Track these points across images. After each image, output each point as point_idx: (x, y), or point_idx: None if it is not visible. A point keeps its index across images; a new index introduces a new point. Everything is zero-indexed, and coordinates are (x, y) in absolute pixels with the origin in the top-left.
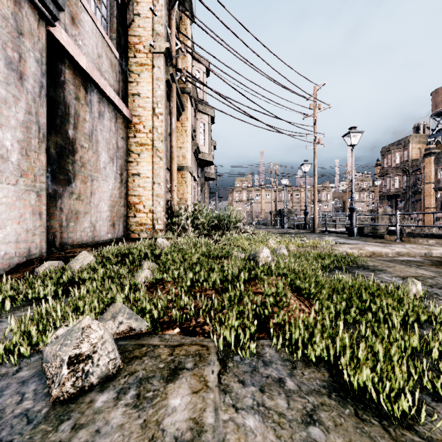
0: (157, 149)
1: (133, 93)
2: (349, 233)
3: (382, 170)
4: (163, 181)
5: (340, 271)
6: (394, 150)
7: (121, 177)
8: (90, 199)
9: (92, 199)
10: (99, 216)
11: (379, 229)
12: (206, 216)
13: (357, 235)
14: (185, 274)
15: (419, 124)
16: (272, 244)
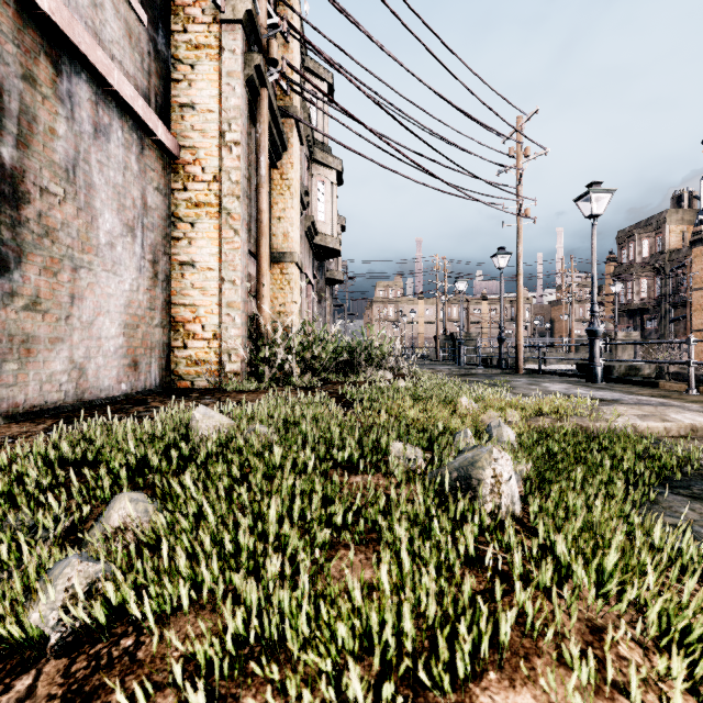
0: (229, 213)
1: (182, 103)
2: (588, 375)
3: (618, 268)
4: (240, 276)
5: (673, 494)
6: (640, 236)
7: (154, 267)
8: (68, 309)
9: (76, 311)
10: (94, 347)
11: (641, 369)
12: (327, 346)
13: (602, 380)
14: (216, 606)
15: (682, 192)
16: (469, 408)
